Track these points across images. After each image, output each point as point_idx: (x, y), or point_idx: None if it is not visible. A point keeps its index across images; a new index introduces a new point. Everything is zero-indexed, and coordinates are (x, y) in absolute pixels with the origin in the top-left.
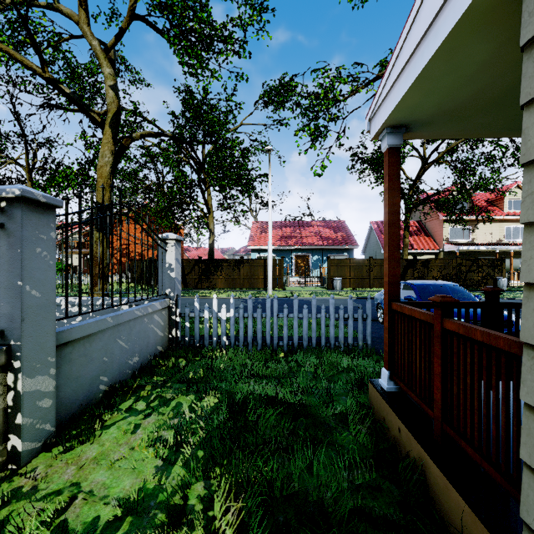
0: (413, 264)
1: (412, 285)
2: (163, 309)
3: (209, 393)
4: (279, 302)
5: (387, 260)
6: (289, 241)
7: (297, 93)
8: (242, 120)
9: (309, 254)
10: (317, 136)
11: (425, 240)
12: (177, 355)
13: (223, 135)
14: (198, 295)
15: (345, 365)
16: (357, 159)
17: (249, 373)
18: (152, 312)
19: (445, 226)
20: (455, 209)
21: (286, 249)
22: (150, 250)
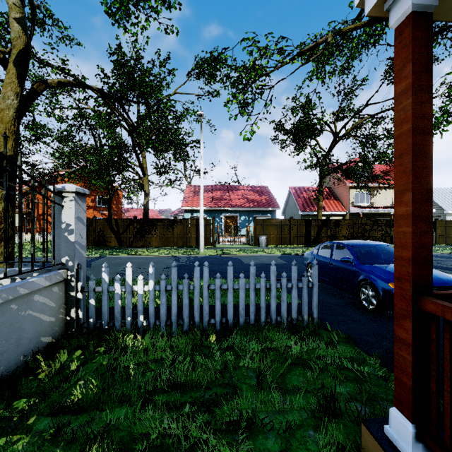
0: (326, 224)
1: (347, 246)
2: (55, 284)
3: (93, 442)
4: (210, 260)
5: (409, 219)
6: (220, 203)
7: (227, 64)
8: (175, 89)
9: (237, 214)
10: (245, 108)
11: (334, 203)
12: (74, 346)
13: (155, 96)
14: (132, 254)
15: (293, 351)
16: (281, 129)
17: (167, 384)
18: (29, 292)
19: (350, 192)
20: (362, 176)
21: (217, 210)
22: (88, 210)
